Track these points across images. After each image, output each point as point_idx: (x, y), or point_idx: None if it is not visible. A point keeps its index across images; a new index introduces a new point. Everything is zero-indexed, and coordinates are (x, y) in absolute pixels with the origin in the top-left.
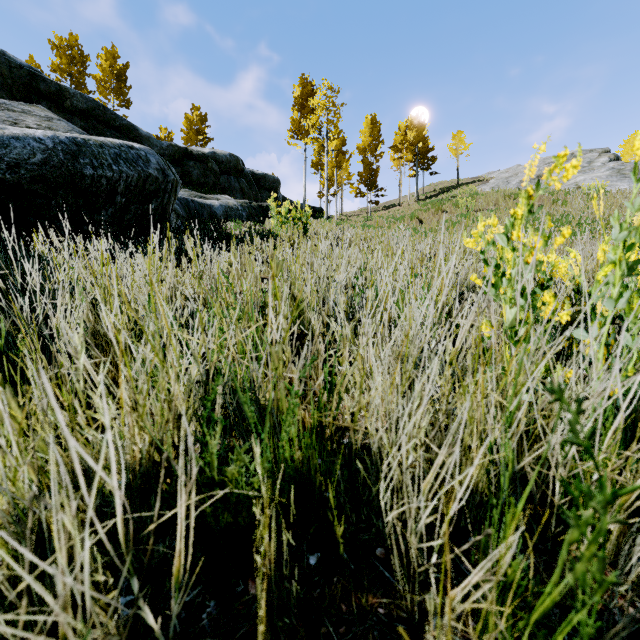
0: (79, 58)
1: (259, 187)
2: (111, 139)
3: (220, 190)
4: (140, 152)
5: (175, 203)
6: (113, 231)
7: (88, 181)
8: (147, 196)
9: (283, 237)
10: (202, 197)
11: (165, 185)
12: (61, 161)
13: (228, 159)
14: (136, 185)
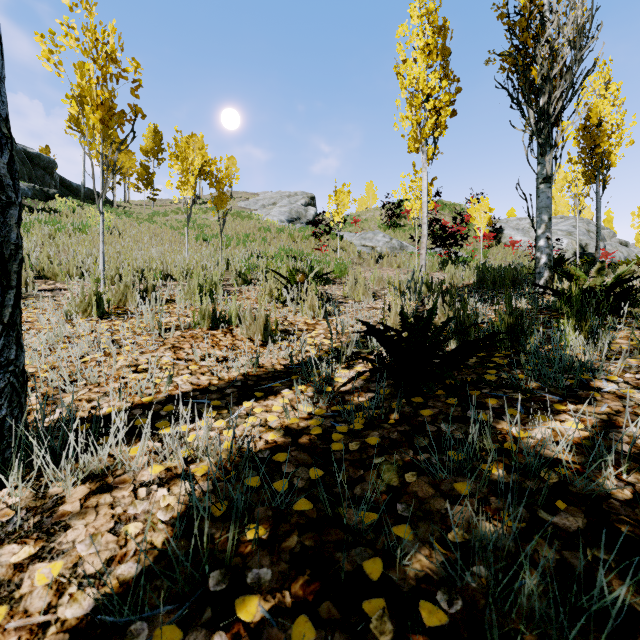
0: None
1: (33, 164)
2: None
3: None
4: None
5: None
6: None
7: None
8: None
9: (63, 212)
10: None
11: None
12: None
13: None
14: None
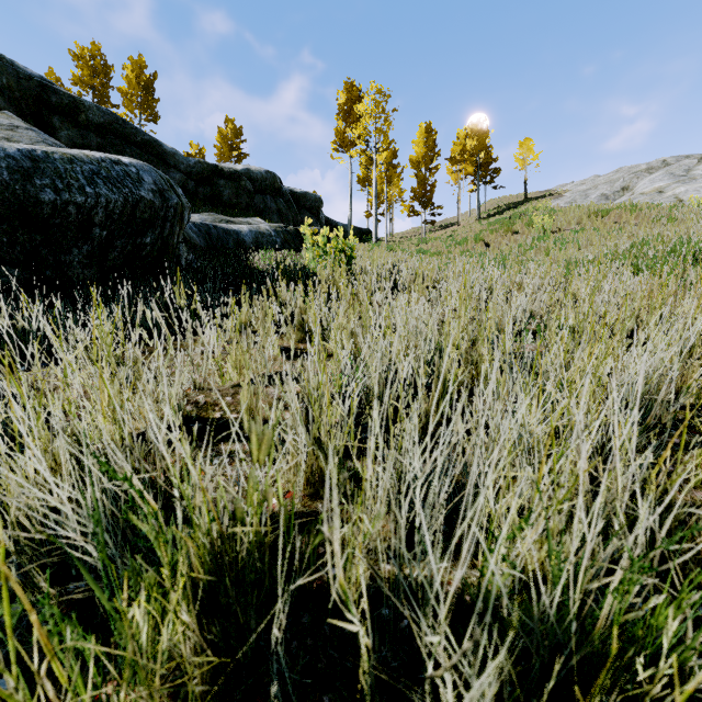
0: (102, 69)
1: (299, 207)
2: (89, 152)
3: (254, 212)
4: (129, 168)
5: (191, 231)
6: (92, 275)
7: (47, 209)
8: (139, 227)
9: (320, 276)
10: (229, 221)
11: (165, 211)
12: (4, 183)
13: (264, 176)
14: (122, 213)
